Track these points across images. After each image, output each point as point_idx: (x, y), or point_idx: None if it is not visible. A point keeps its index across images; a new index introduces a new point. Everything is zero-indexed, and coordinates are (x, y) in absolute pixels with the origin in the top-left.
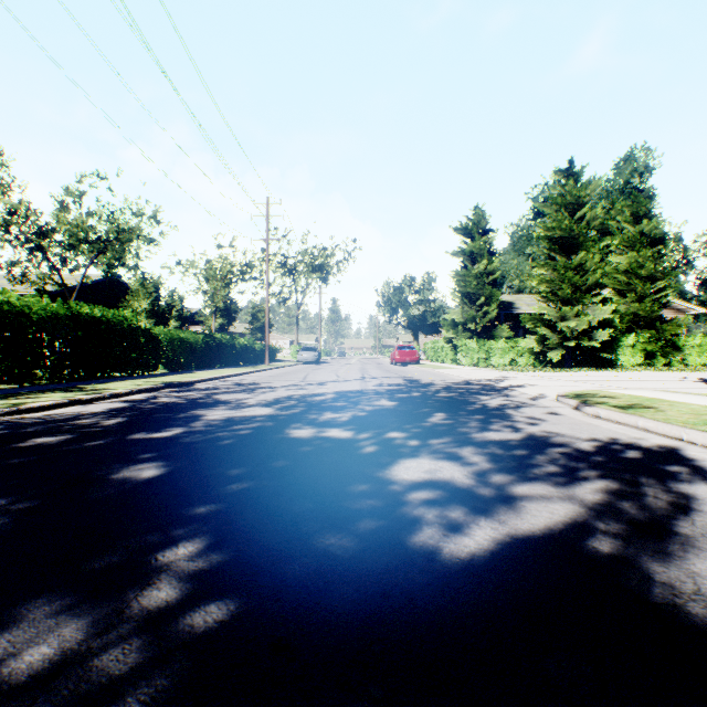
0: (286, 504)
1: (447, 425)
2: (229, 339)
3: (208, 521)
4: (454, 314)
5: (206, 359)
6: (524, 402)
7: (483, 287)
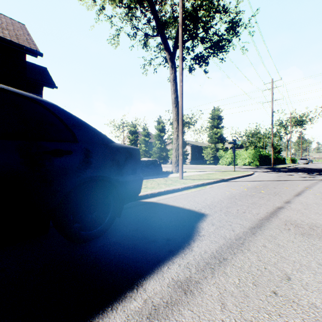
0: None
1: None
2: (276, 156)
3: None
4: None
5: (274, 162)
6: None
7: None
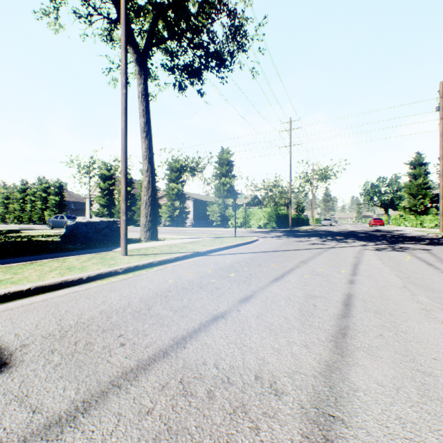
0: (360, 233)
1: (379, 232)
2: (299, 216)
3: (354, 233)
4: (404, 203)
5: (296, 223)
6: (401, 231)
7: (420, 190)
